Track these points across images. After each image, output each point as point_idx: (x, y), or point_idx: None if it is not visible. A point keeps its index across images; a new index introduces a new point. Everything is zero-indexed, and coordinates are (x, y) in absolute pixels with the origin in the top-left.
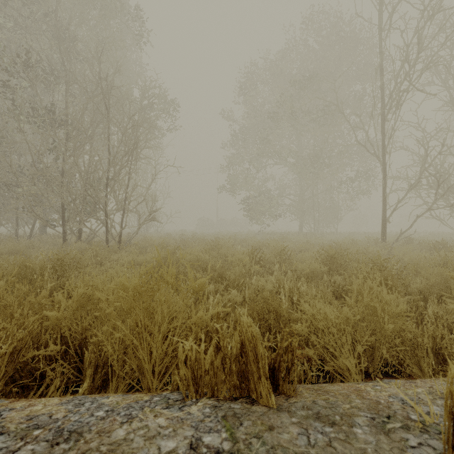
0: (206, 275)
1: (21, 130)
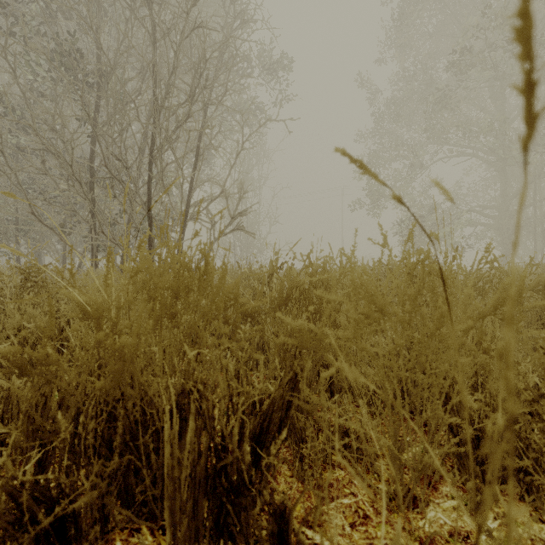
0: None
1: (11, 68)
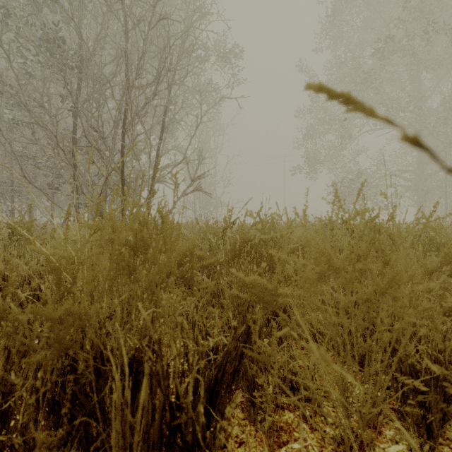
0: None
1: (6, 54)
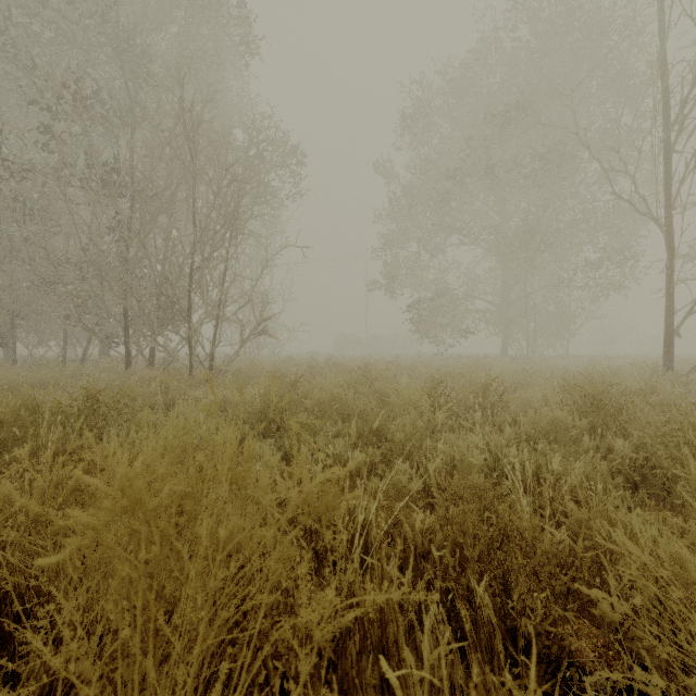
0: (348, 430)
1: (62, 193)
